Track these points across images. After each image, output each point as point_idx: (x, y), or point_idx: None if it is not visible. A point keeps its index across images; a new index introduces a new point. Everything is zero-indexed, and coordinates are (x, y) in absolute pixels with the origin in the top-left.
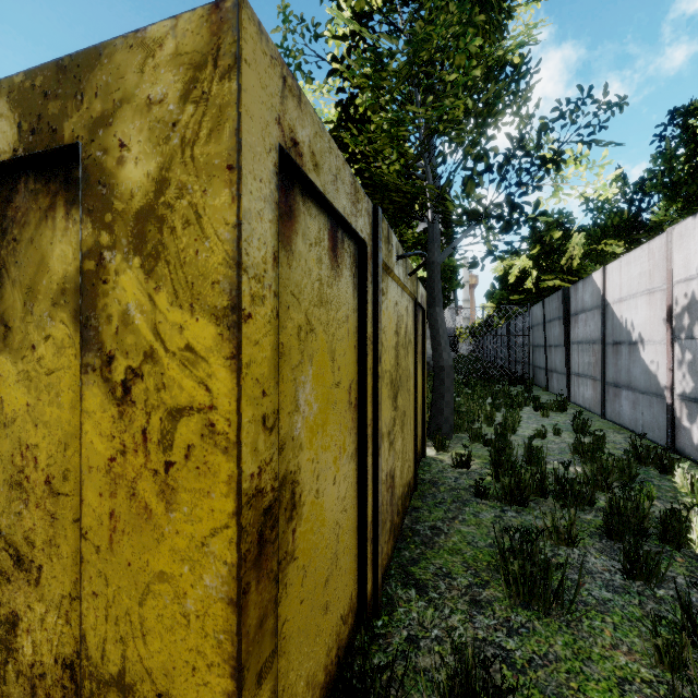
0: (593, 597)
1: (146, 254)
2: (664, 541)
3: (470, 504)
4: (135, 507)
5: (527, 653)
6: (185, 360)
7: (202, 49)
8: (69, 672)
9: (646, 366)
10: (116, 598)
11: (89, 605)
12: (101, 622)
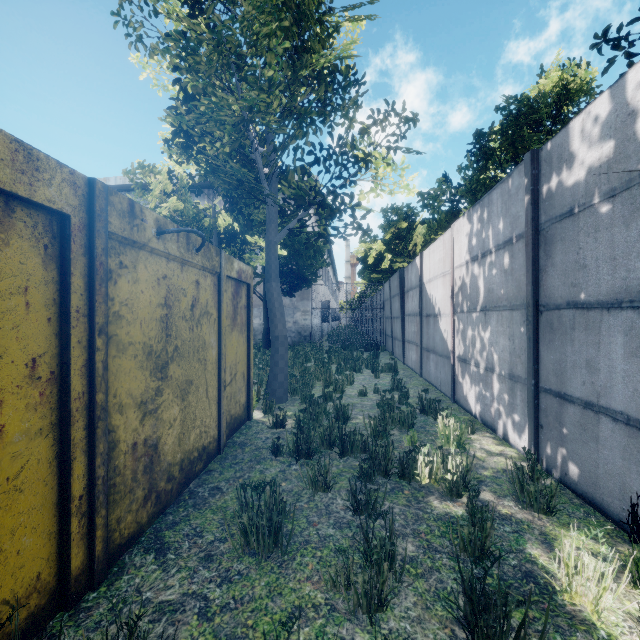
0: (319, 535)
1: None
2: (402, 478)
3: (264, 462)
4: None
5: (226, 600)
6: None
7: None
8: None
9: (442, 334)
10: None
11: None
12: None
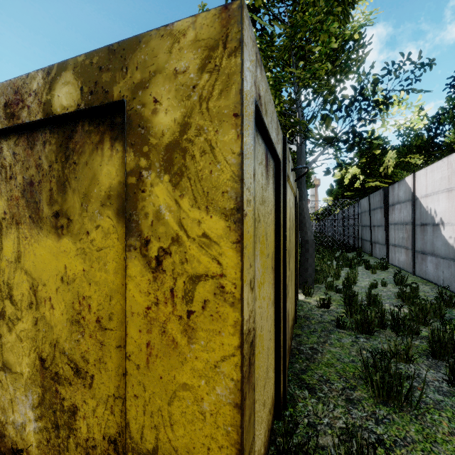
0: (430, 398)
1: (173, 173)
2: None
3: (334, 332)
4: (165, 340)
5: (391, 437)
6: (202, 243)
7: (214, 36)
8: (113, 445)
9: (445, 240)
10: (151, 399)
11: (132, 403)
12: (141, 414)
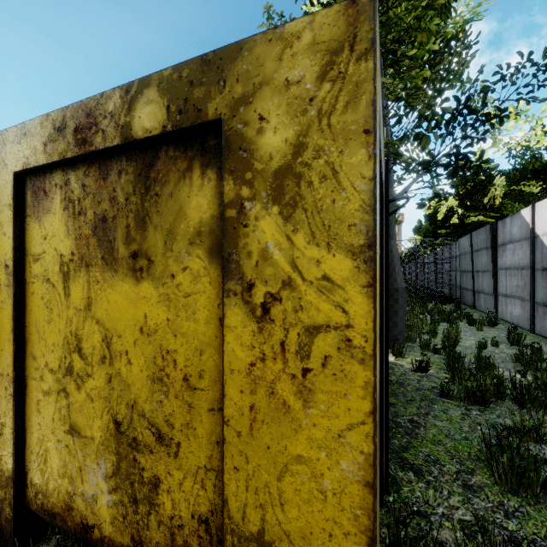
0: None
1: (284, 203)
2: None
3: (437, 402)
4: (274, 403)
5: (528, 534)
6: (322, 287)
7: (338, 38)
8: (204, 526)
9: None
10: (255, 473)
11: (231, 477)
12: (242, 490)
